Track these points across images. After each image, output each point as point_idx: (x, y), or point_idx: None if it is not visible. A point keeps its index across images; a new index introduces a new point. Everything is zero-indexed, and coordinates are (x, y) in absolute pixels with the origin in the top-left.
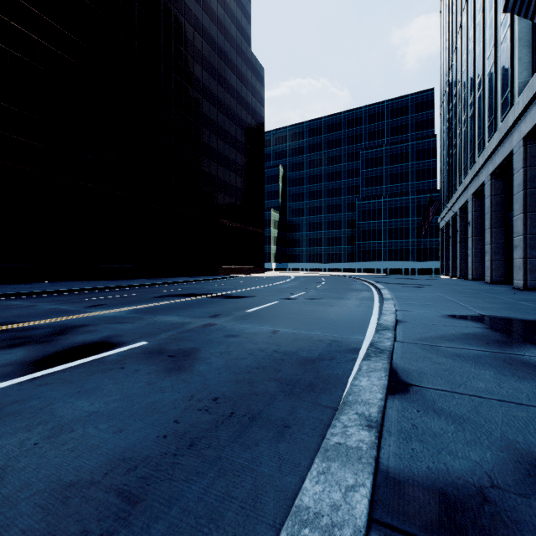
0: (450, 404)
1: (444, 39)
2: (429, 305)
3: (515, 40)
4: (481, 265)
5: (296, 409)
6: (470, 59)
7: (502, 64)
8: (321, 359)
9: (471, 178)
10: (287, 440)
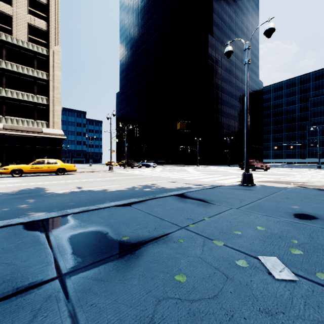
0: None
1: None
2: None
3: None
4: None
5: None
6: None
7: None
8: None
9: None
10: None
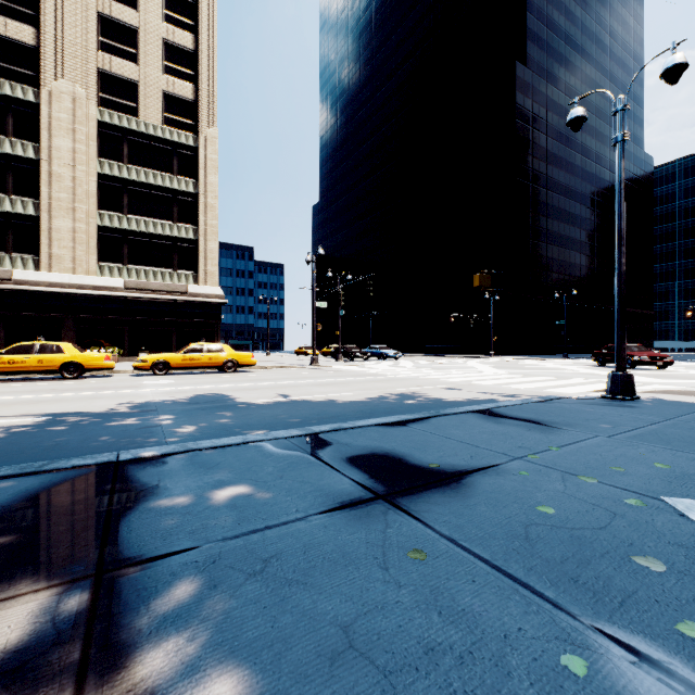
0: None
1: None
2: None
3: None
4: None
5: None
6: None
7: None
8: None
9: None
10: None
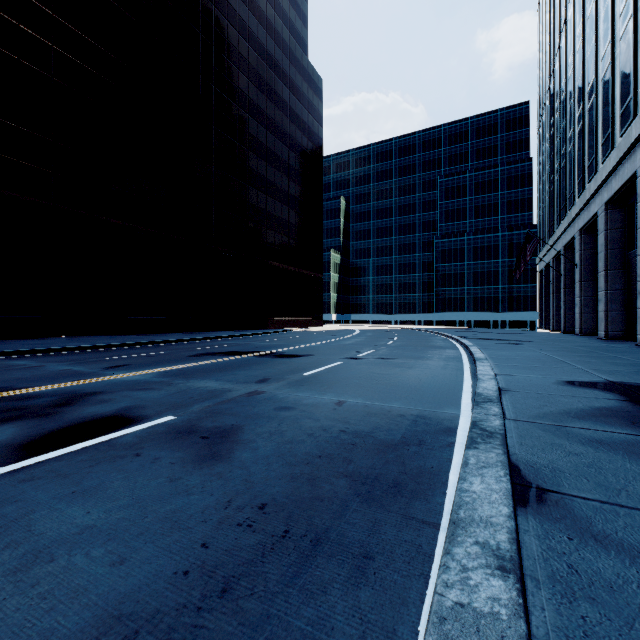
0: (617, 527)
1: (543, 40)
2: (536, 367)
3: (639, 34)
4: (591, 316)
5: (379, 526)
6: (578, 61)
7: (622, 65)
8: (405, 444)
9: (580, 209)
10: (371, 584)
